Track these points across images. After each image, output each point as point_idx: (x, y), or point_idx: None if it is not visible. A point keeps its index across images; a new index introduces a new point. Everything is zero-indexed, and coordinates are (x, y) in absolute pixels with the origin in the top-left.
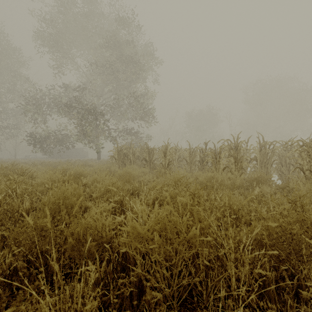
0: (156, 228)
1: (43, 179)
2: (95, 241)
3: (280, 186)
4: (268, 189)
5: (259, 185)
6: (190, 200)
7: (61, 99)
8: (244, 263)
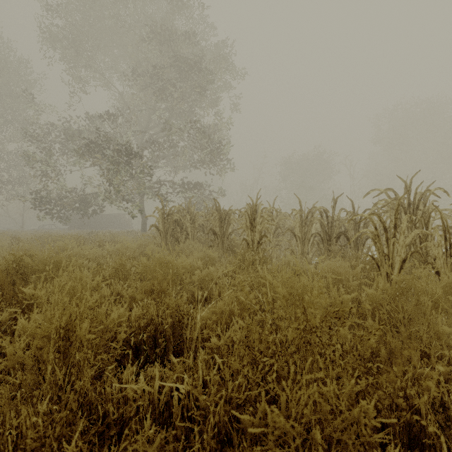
0: None
1: None
2: None
3: None
4: None
5: None
6: None
7: (81, 133)
8: None
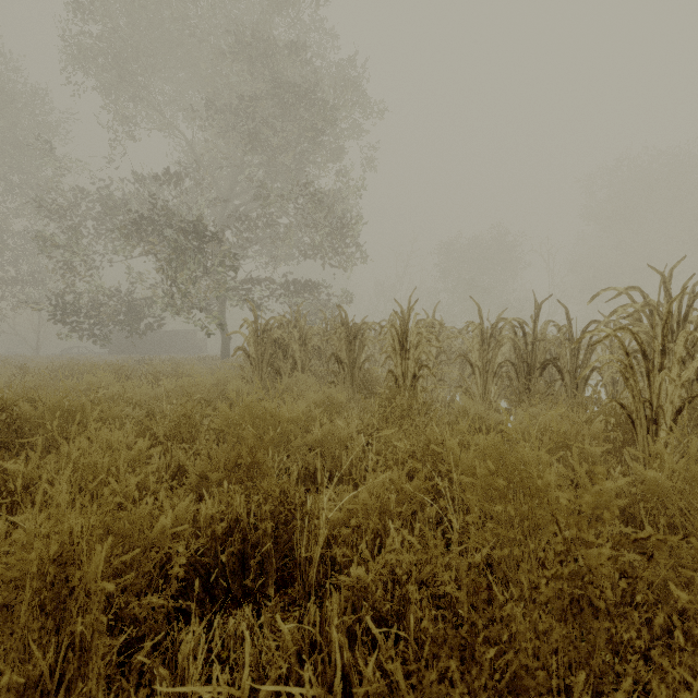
0: None
1: None
2: None
3: None
4: None
5: None
6: None
7: (126, 203)
8: None
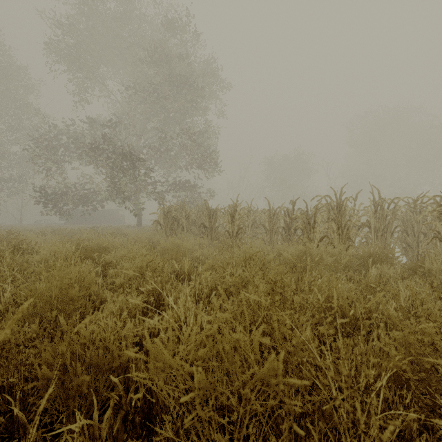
0: (199, 355)
1: (45, 254)
2: (98, 368)
3: (408, 267)
4: (391, 272)
5: (376, 265)
6: (269, 291)
7: (85, 138)
8: (369, 418)
